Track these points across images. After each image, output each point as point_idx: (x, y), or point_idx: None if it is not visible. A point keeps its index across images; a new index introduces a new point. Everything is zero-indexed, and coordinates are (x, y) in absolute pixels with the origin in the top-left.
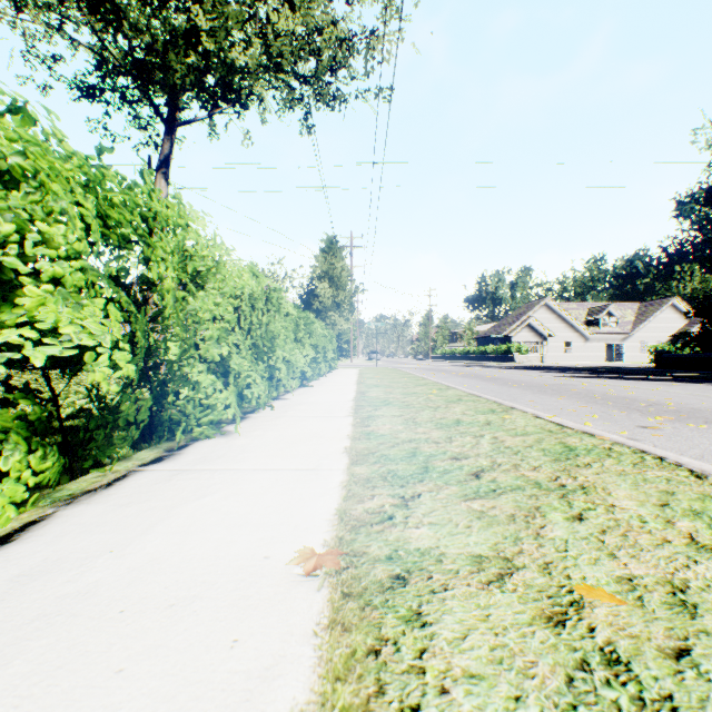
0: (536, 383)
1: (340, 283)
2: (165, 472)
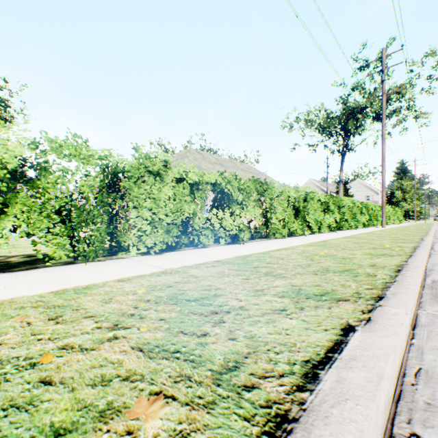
0: None
1: (405, 190)
2: None
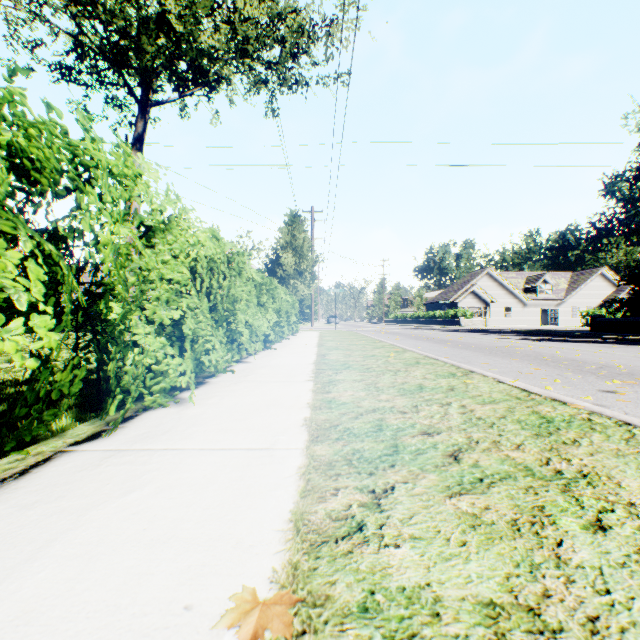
0: (485, 345)
1: (302, 253)
2: (96, 453)
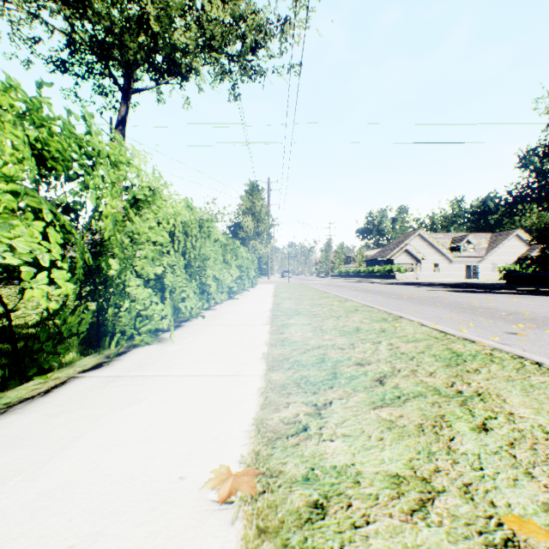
0: (415, 296)
1: (260, 217)
2: (101, 378)
